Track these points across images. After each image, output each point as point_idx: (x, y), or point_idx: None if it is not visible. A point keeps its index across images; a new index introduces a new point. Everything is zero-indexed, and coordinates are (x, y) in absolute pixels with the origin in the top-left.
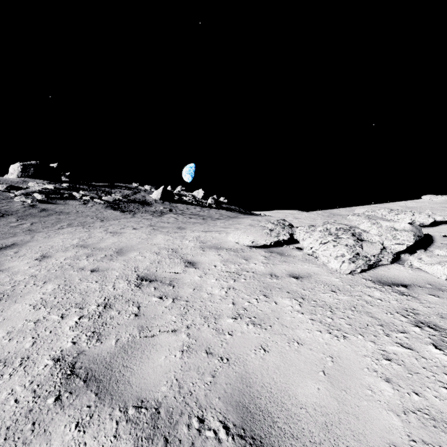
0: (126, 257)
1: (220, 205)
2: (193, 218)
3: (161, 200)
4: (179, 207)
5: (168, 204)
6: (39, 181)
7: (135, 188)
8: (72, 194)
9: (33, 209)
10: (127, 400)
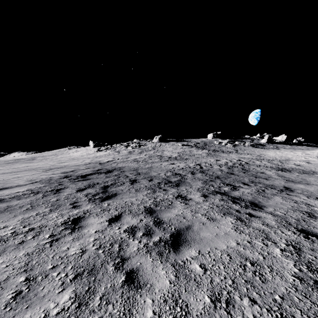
0: (296, 154)
1: (301, 143)
2: (296, 149)
3: (266, 143)
4: (278, 146)
5: (271, 144)
6: (218, 139)
7: (249, 138)
8: (234, 143)
9: (237, 148)
10: (314, 158)
